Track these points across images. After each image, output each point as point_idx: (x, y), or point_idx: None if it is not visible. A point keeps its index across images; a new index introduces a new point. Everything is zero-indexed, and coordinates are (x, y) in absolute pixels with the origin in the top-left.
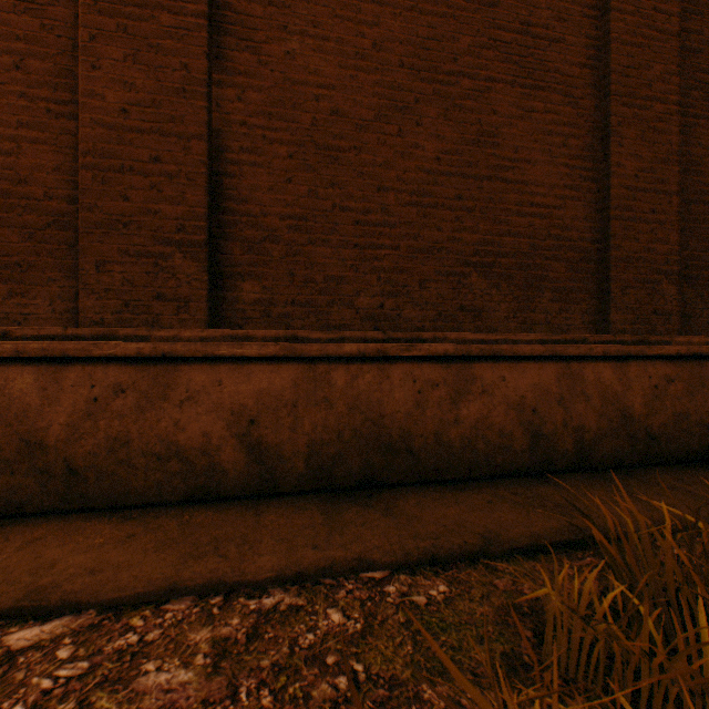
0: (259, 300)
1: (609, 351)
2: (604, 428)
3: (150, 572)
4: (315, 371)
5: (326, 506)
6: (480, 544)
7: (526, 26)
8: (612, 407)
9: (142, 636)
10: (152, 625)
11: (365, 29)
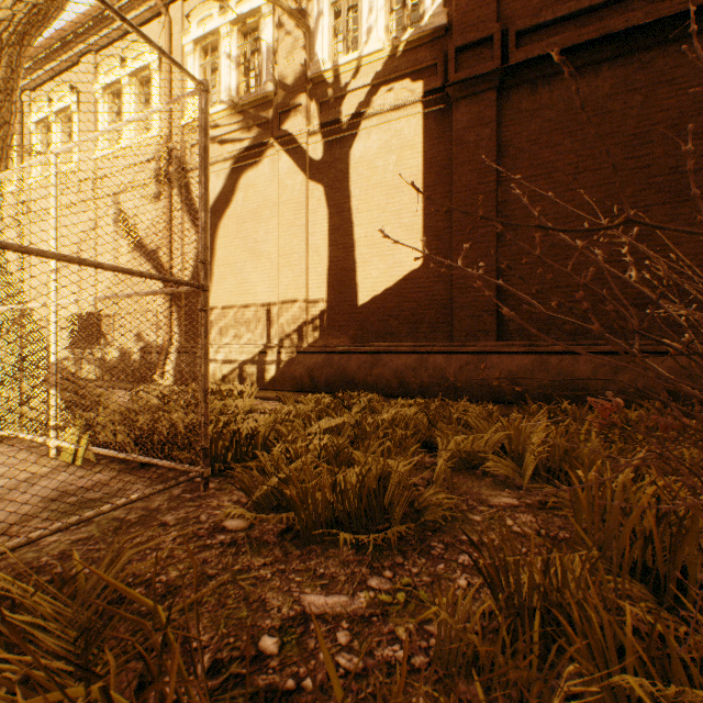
0: (516, 329)
1: None
2: None
3: None
4: (541, 358)
5: None
6: None
7: (674, 168)
8: None
9: None
10: None
11: (567, 204)
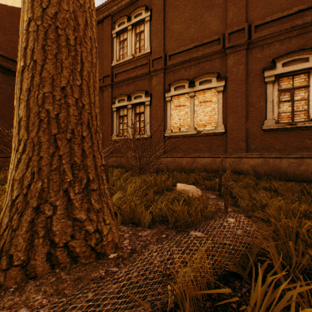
0: None
1: None
2: None
3: None
4: None
5: None
6: None
7: None
8: None
9: None
10: None
11: None
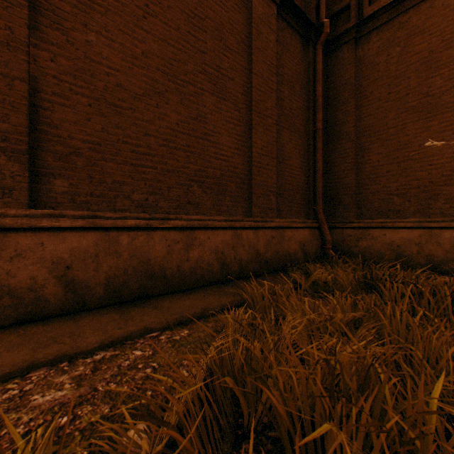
0: (67, 192)
1: (252, 225)
2: (250, 259)
3: (11, 361)
4: (109, 236)
5: (120, 311)
6: (201, 312)
7: (219, 68)
8: (253, 249)
9: (21, 389)
10: (25, 384)
11: (137, 43)
